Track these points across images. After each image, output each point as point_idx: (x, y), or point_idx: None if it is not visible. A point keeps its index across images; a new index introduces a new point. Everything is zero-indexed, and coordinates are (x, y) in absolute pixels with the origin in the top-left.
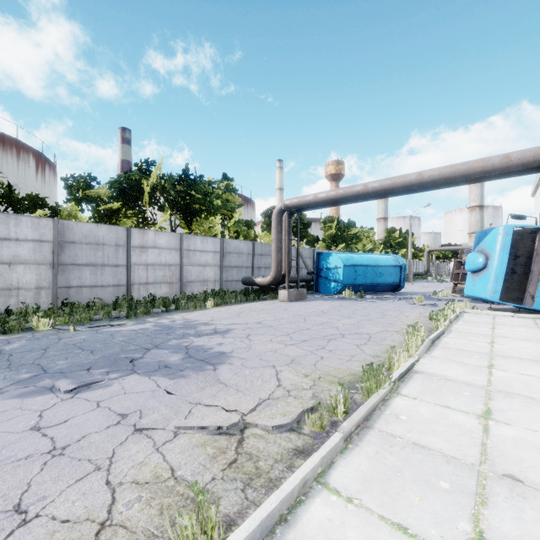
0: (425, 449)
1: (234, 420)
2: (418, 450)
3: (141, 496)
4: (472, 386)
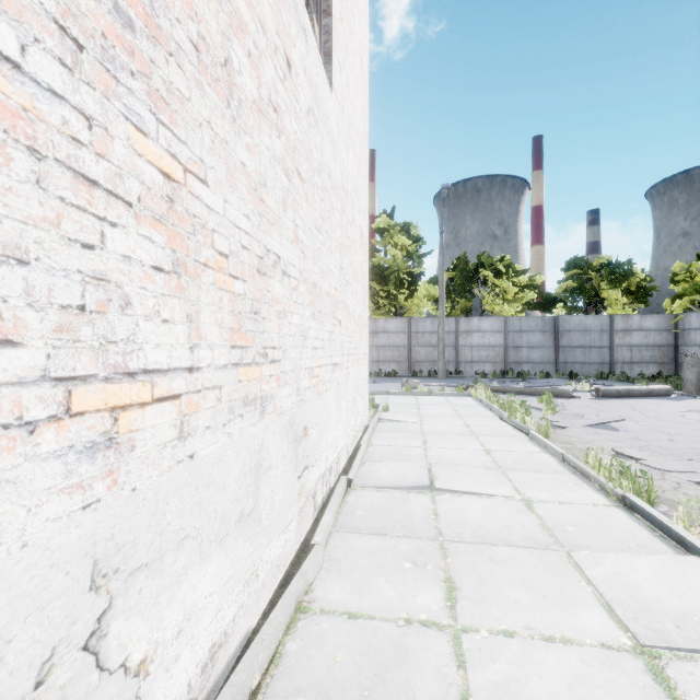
0: (532, 471)
1: (619, 451)
2: (534, 469)
3: (581, 440)
4: (581, 546)
